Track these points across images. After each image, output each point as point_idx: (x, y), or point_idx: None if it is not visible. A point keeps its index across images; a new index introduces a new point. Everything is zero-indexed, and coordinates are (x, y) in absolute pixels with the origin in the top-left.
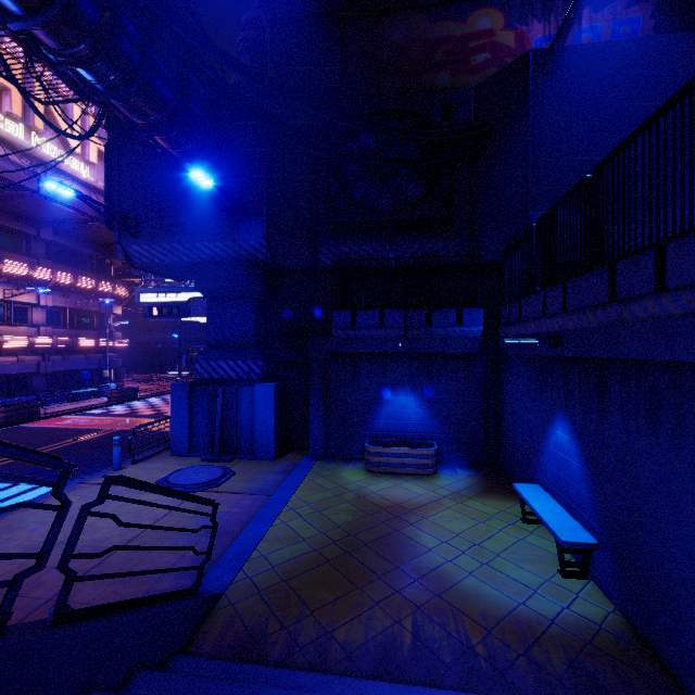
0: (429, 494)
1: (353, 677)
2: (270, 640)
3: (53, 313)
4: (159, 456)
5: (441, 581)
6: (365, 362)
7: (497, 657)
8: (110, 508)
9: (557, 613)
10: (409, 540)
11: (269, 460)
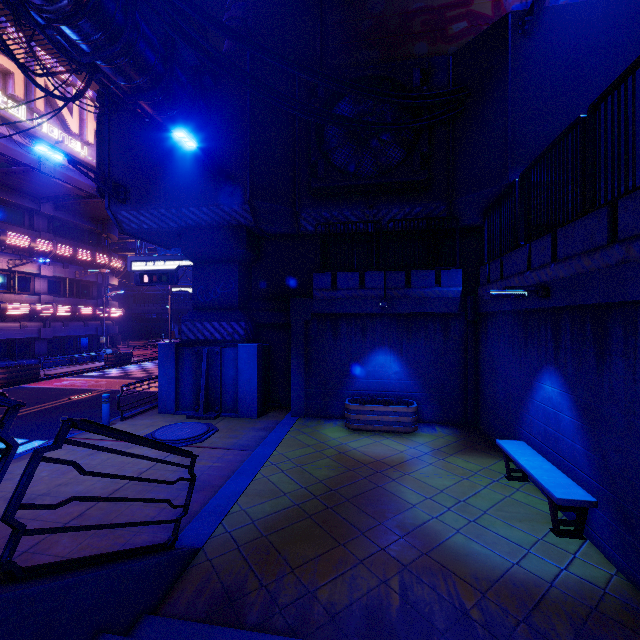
0: (410, 451)
1: None
2: (248, 599)
3: (54, 283)
4: (147, 414)
5: (427, 538)
6: (345, 322)
7: (495, 623)
8: (95, 462)
9: (555, 574)
10: (392, 495)
11: (252, 418)
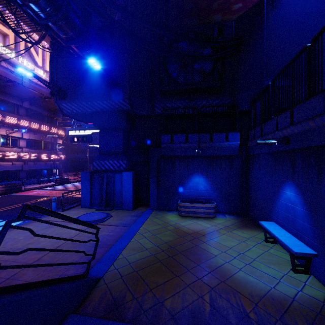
0: (212, 227)
1: None
2: (127, 305)
3: (29, 142)
4: (75, 208)
5: (224, 273)
6: (178, 160)
7: (264, 321)
8: (48, 232)
9: (295, 294)
10: (204, 250)
11: (130, 210)
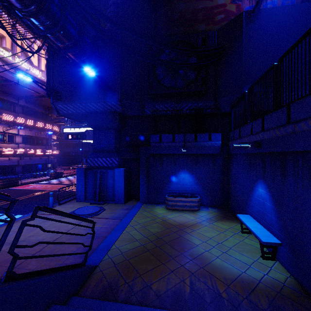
0: (196, 219)
1: (160, 308)
2: (120, 289)
3: (25, 138)
4: (71, 202)
5: (203, 261)
6: (166, 158)
7: (233, 299)
8: (46, 225)
9: (261, 277)
10: (187, 241)
11: (121, 204)
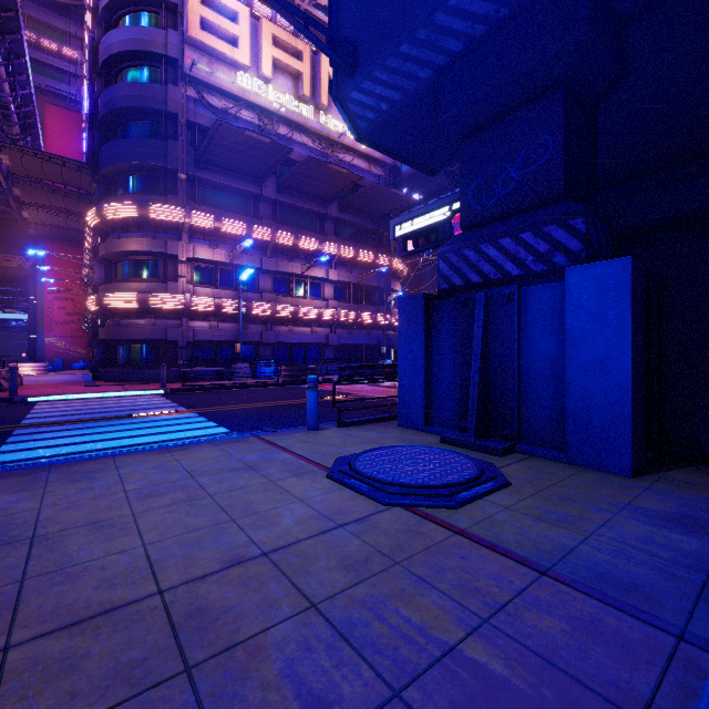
0: None
1: None
2: None
3: (341, 289)
4: (381, 423)
5: None
6: None
7: None
8: (216, 487)
9: None
10: None
11: (613, 474)
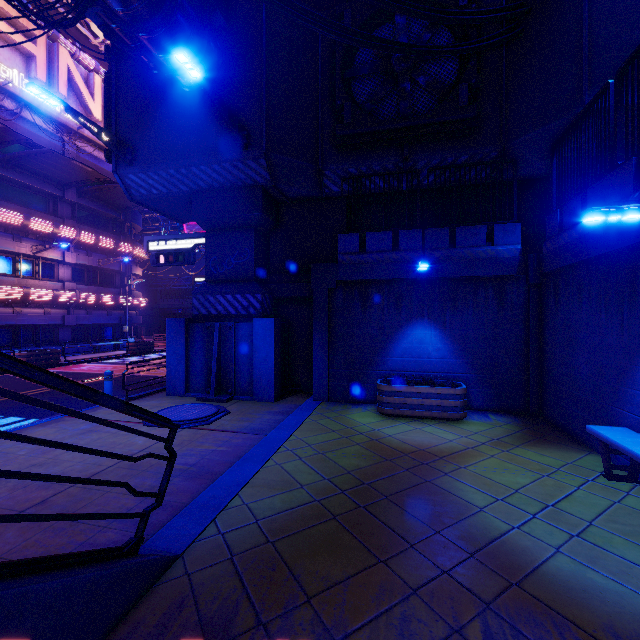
0: (461, 440)
1: None
2: None
3: (78, 270)
4: (155, 395)
5: (513, 559)
6: (376, 291)
7: None
8: (83, 441)
9: None
10: (448, 494)
11: (269, 402)
